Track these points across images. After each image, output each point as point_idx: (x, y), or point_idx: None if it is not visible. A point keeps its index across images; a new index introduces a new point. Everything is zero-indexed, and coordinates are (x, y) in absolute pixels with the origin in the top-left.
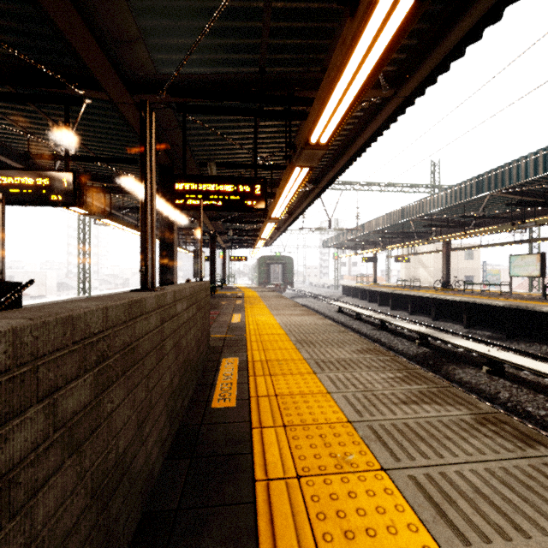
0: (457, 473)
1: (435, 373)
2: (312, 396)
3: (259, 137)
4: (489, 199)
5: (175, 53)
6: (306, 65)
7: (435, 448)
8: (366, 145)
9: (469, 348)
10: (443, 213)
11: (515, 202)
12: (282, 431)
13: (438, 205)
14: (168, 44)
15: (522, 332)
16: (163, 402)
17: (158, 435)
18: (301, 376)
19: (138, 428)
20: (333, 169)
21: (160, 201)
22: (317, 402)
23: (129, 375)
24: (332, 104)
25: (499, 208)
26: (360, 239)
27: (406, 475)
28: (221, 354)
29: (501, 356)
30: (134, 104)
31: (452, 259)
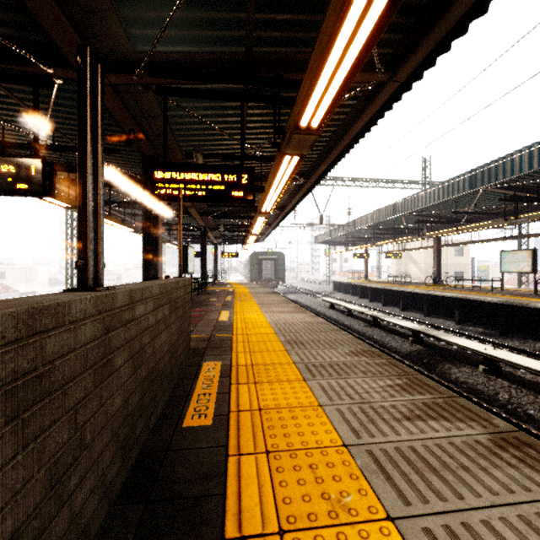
0: (485, 524)
1: (430, 372)
2: (302, 409)
3: (247, 127)
4: (481, 195)
5: (153, 28)
6: (297, 45)
7: (451, 483)
8: (359, 135)
9: (465, 346)
10: (435, 209)
11: (508, 197)
12: (265, 459)
13: (430, 201)
14: (144, 17)
15: (515, 329)
16: (110, 432)
17: (99, 478)
18: (290, 384)
19: (52, 486)
20: (325, 162)
21: (144, 193)
22: (307, 417)
23: (30, 416)
24: (324, 78)
25: (491, 204)
26: (351, 235)
27: (420, 528)
28: (203, 357)
29: (498, 355)
30: (110, 85)
31: (442, 256)
